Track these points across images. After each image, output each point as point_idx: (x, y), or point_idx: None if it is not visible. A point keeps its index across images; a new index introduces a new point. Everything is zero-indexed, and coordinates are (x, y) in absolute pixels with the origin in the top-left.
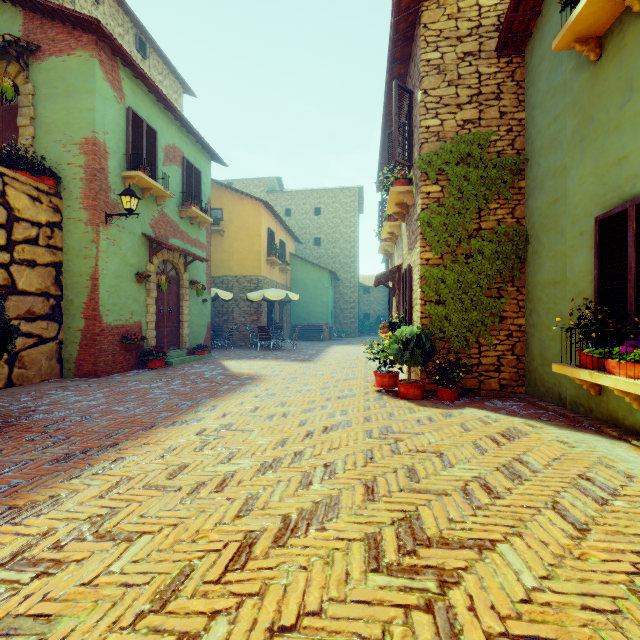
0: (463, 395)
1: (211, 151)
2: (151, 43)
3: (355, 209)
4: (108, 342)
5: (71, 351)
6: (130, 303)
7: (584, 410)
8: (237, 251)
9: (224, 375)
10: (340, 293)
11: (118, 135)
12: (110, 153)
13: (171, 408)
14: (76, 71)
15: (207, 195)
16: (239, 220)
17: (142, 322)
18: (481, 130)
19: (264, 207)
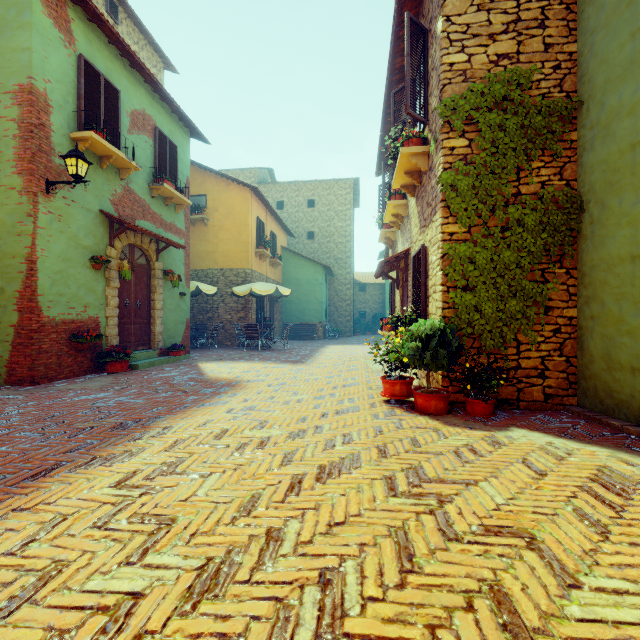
0: (497, 407)
1: (189, 124)
2: (124, 7)
3: (351, 202)
4: (51, 341)
5: (1, 352)
6: (83, 293)
7: None
8: (223, 242)
9: (196, 381)
10: (335, 290)
11: (65, 87)
12: (54, 107)
13: (103, 432)
14: (8, 1)
15: (186, 175)
16: (225, 208)
17: (100, 317)
18: (520, 67)
19: (252, 194)
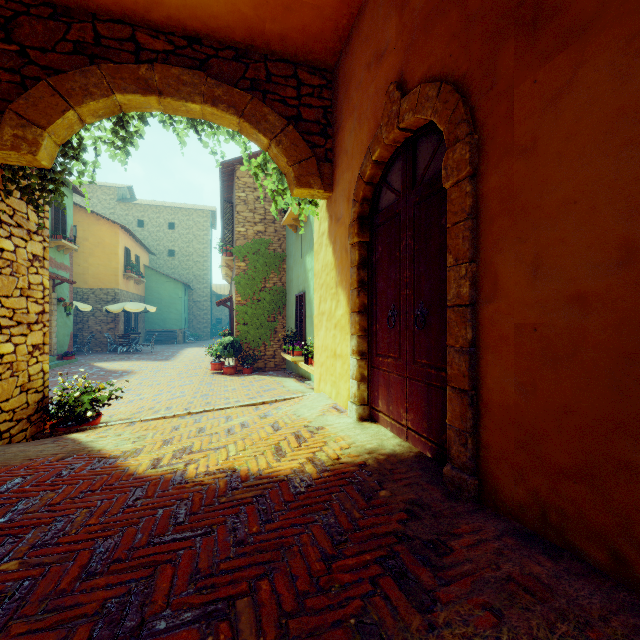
0: (257, 371)
1: (76, 190)
2: None
3: (208, 228)
4: None
5: None
6: None
7: (295, 371)
8: (93, 266)
9: (104, 371)
10: (194, 301)
11: None
12: None
13: None
14: None
15: (70, 224)
16: (95, 238)
17: None
18: (266, 237)
19: (121, 229)
